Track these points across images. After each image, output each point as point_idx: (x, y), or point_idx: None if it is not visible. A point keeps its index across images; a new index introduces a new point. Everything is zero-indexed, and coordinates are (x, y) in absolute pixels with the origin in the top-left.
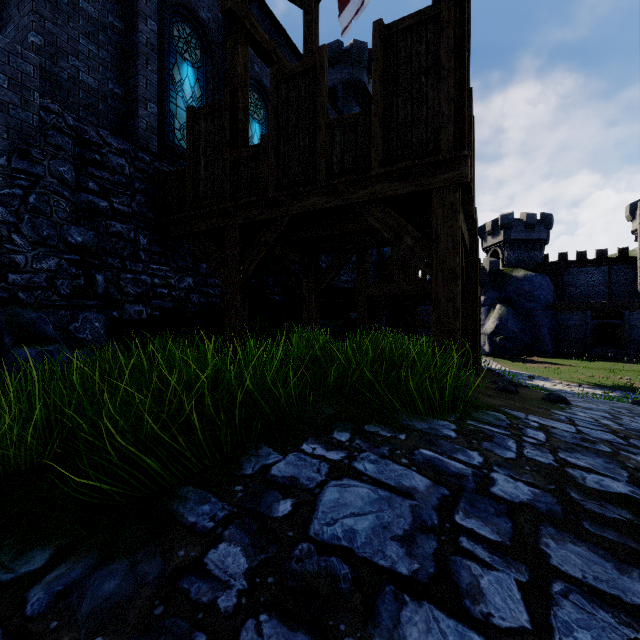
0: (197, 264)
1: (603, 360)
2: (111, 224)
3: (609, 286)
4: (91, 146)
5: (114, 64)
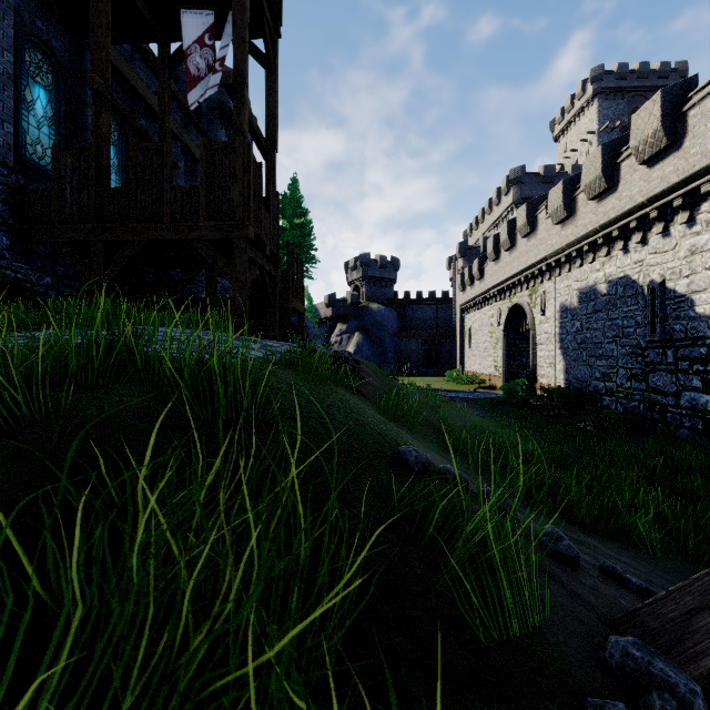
0: (54, 267)
1: (426, 376)
2: None
3: (437, 320)
4: None
5: None
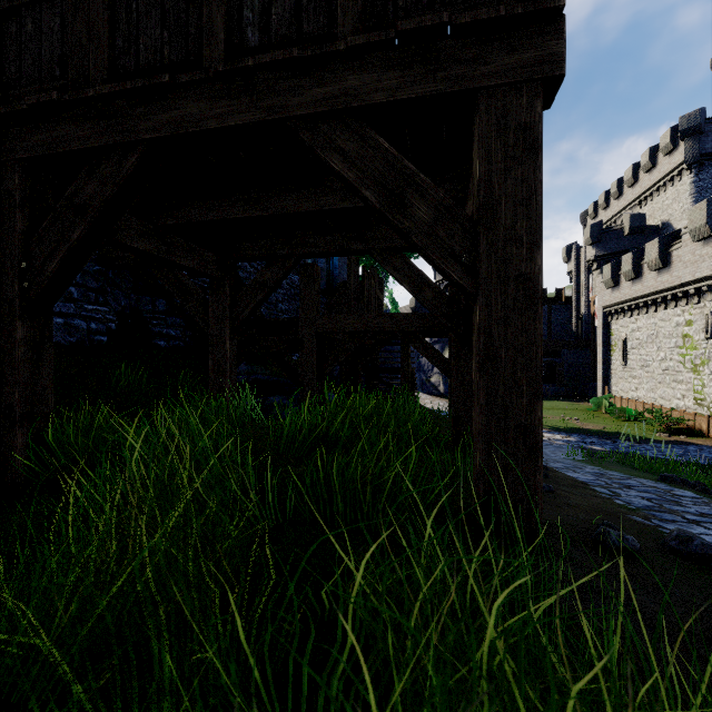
0: None
1: (548, 399)
2: None
3: (549, 325)
4: None
5: None
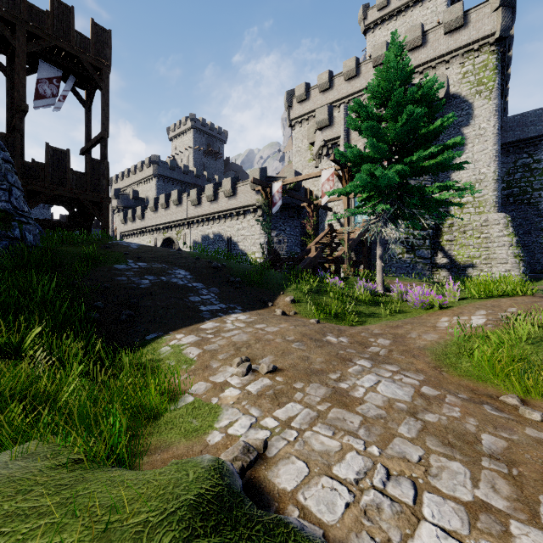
0: None
1: None
2: None
3: None
4: None
5: None
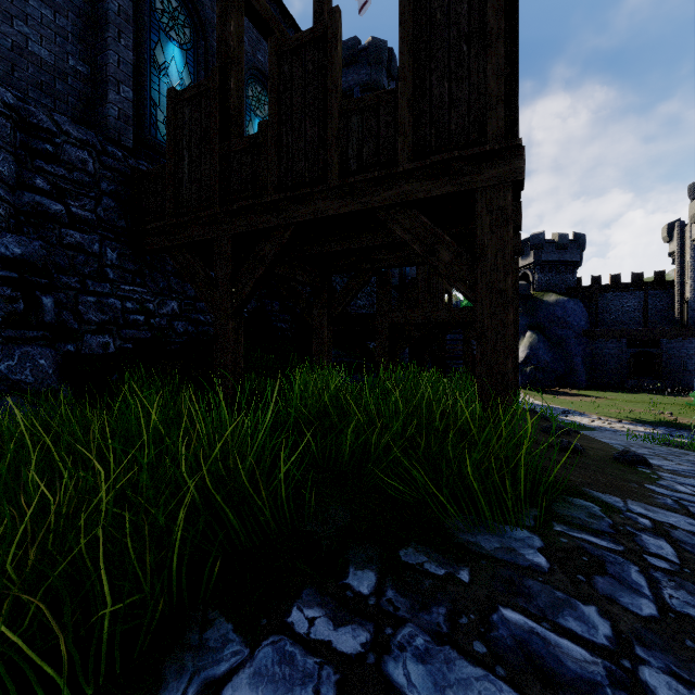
0: (184, 285)
1: (640, 392)
2: (67, 233)
3: (645, 312)
4: (40, 133)
5: (76, 35)
